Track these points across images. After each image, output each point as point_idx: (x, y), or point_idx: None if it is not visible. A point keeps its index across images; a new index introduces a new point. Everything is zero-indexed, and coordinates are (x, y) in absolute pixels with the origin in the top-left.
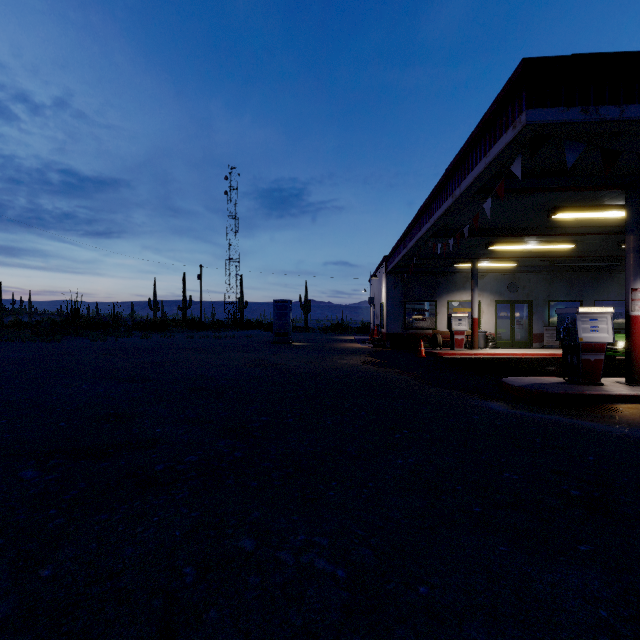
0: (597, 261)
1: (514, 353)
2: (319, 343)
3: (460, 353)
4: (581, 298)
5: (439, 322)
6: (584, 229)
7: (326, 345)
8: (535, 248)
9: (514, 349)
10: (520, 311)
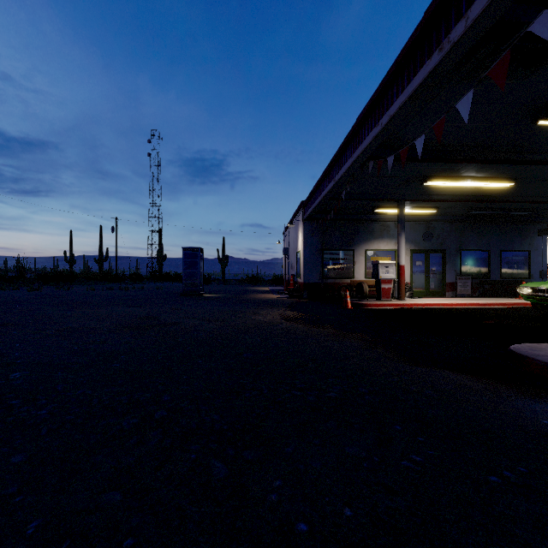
0: (511, 210)
1: (445, 303)
2: (233, 294)
3: (389, 304)
4: (489, 248)
5: (357, 271)
6: (545, 156)
7: (240, 296)
8: (466, 189)
9: (439, 298)
10: (434, 260)
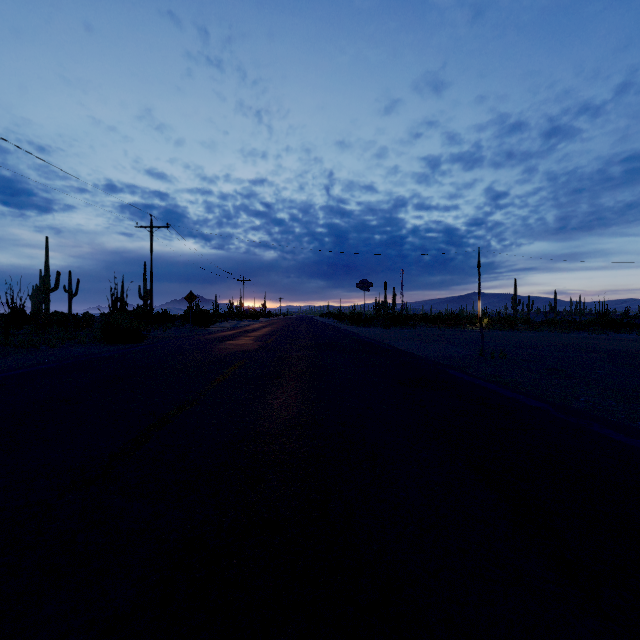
0: None
1: None
2: None
3: None
4: None
5: None
6: None
7: None
8: None
9: None
10: None
